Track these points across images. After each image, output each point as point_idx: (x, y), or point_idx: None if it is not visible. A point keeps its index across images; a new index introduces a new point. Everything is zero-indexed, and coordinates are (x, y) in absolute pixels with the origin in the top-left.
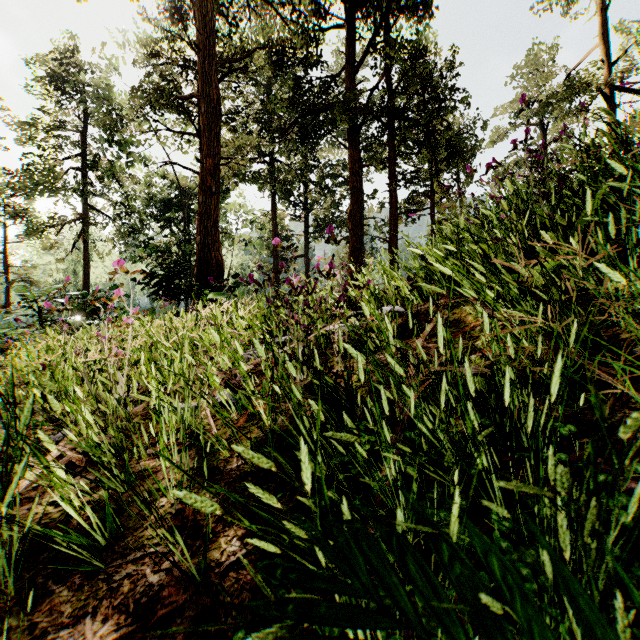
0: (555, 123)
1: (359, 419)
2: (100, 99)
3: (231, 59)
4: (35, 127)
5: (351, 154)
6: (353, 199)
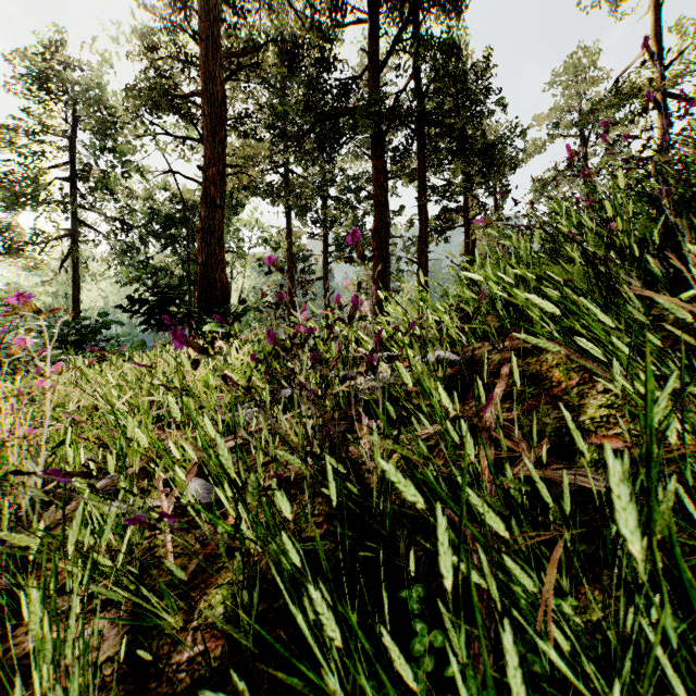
0: (597, 135)
1: (403, 557)
2: (91, 99)
3: (238, 53)
4: (15, 130)
5: (375, 164)
6: (378, 215)
